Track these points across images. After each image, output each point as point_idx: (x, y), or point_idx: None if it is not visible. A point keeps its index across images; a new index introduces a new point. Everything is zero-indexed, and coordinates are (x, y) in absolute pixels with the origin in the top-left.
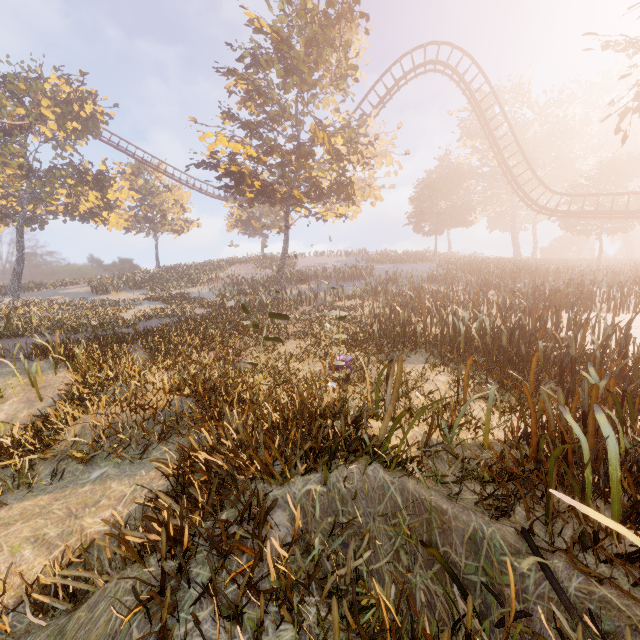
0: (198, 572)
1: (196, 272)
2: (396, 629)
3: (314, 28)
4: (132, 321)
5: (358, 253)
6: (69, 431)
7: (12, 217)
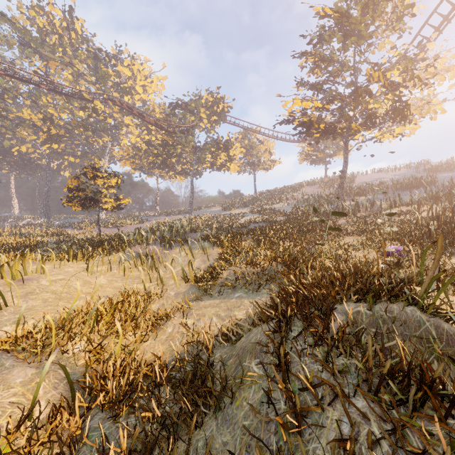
0: (295, 329)
1: (278, 194)
2: (412, 369)
3: None
4: (244, 224)
5: (418, 165)
6: (223, 274)
7: (189, 173)
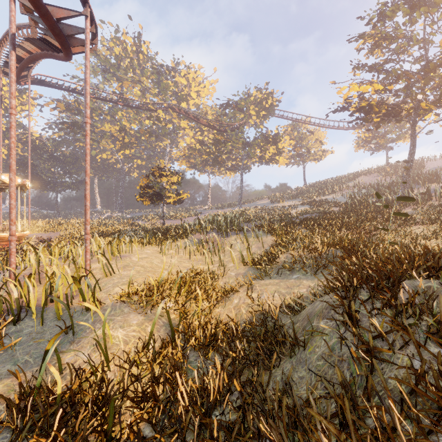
0: (361, 297)
1: (330, 185)
2: None
3: None
4: (295, 215)
5: None
6: (280, 258)
7: (238, 168)
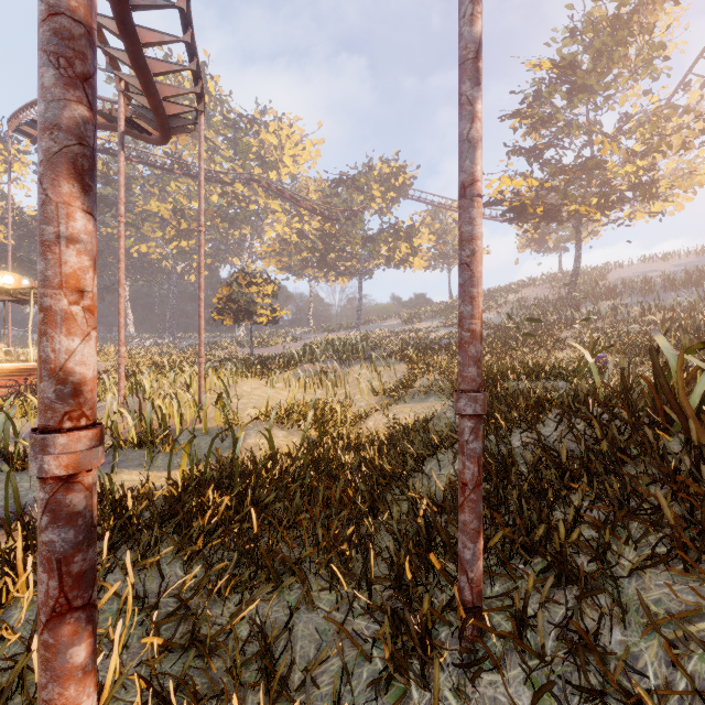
0: None
1: (485, 299)
2: None
3: (601, 38)
4: (435, 340)
5: None
6: (416, 384)
7: (355, 273)
